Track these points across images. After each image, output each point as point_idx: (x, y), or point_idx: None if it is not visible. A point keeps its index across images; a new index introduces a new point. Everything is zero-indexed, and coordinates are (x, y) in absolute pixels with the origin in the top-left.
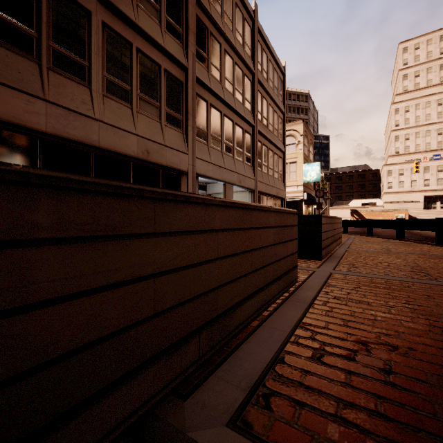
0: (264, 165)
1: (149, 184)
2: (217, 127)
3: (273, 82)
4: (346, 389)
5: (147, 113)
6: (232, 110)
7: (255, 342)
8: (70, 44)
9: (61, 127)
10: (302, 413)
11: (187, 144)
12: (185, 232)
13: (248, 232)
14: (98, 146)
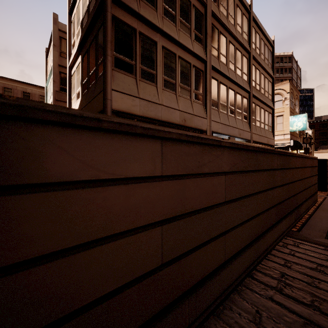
0: (257, 120)
1: None
2: (224, 97)
3: (264, 55)
4: None
5: (184, 96)
6: (234, 83)
7: (314, 221)
8: (148, 64)
9: (145, 111)
10: None
11: (206, 112)
12: (292, 168)
13: (303, 169)
14: (161, 120)
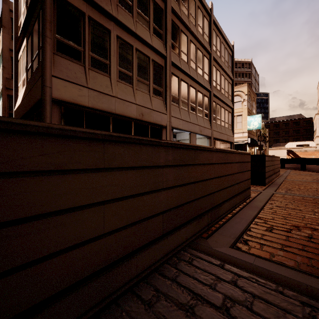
0: (217, 118)
1: (142, 135)
2: (185, 94)
3: (224, 57)
4: (286, 241)
5: (142, 89)
6: (195, 81)
7: (233, 222)
8: (99, 52)
9: (95, 102)
10: (264, 247)
11: (166, 107)
12: (203, 164)
13: (226, 165)
14: (115, 113)
